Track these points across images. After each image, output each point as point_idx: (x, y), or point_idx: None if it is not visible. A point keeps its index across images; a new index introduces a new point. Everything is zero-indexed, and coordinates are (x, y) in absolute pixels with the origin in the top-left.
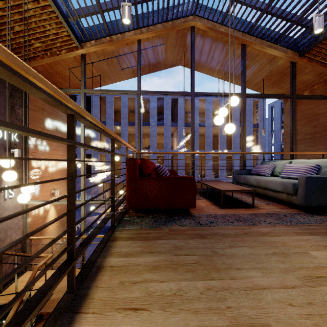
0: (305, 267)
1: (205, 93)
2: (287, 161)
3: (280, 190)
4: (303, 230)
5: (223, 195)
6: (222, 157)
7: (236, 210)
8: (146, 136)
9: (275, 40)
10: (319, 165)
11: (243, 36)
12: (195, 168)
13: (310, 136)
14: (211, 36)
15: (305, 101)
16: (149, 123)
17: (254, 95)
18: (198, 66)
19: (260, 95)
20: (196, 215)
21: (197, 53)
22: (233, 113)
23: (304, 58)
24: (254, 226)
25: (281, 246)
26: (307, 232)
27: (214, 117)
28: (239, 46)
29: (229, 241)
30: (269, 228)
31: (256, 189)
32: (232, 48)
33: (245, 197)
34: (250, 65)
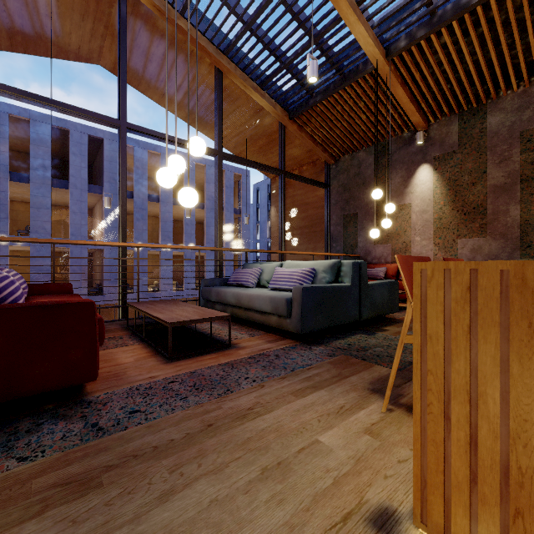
0: (321, 494)
1: (150, 131)
2: (278, 264)
3: (269, 310)
4: (304, 382)
5: (179, 329)
6: (189, 256)
7: (199, 360)
8: (23, 205)
9: (261, 82)
10: (315, 269)
11: (218, 53)
12: (141, 276)
13: (299, 231)
14: (163, 28)
15: (295, 184)
16: (29, 178)
17: (234, 158)
18: (140, 80)
19: (243, 160)
20: (98, 398)
21: (137, 53)
22: (206, 188)
23: (295, 123)
24: (228, 397)
25: (276, 439)
26: (310, 385)
27: (176, 190)
28: (213, 70)
29: (164, 472)
30: (253, 393)
31: (235, 310)
32: (201, 69)
33: (218, 327)
34: (229, 111)
